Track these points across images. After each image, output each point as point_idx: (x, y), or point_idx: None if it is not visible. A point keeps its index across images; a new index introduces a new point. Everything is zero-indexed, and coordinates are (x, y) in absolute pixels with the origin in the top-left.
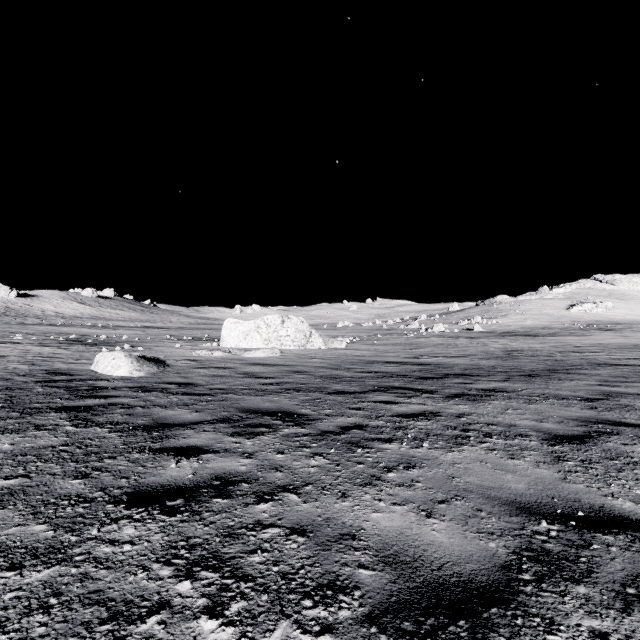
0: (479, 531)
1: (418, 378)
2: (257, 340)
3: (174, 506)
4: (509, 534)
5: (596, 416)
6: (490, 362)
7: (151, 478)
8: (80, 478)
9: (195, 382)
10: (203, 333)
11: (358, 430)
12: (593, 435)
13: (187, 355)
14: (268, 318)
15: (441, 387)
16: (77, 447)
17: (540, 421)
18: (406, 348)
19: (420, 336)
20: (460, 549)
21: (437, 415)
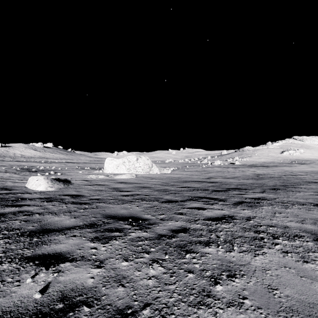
0: None
1: (213, 191)
2: (123, 169)
3: None
4: None
5: None
6: (249, 181)
7: None
8: None
9: (82, 194)
10: (96, 165)
11: (184, 233)
12: None
13: (84, 177)
14: (129, 157)
15: (228, 197)
16: None
17: (301, 223)
18: (202, 173)
19: (208, 167)
20: None
21: (233, 218)
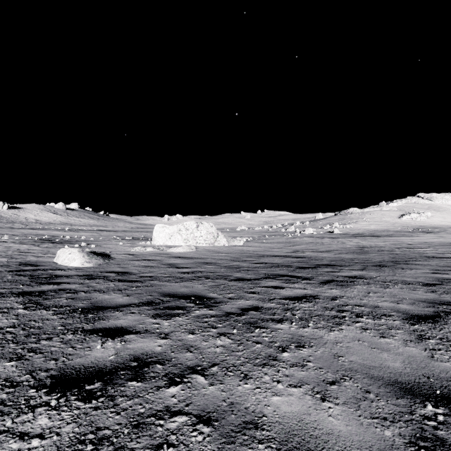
0: (372, 416)
1: (297, 268)
2: (179, 239)
3: (91, 390)
4: (401, 419)
5: (438, 298)
6: (348, 255)
7: (77, 360)
8: (14, 360)
9: (130, 271)
10: (140, 234)
11: (255, 311)
12: (442, 315)
13: (127, 250)
14: (187, 223)
15: (315, 275)
16: (21, 329)
17: (397, 303)
18: (286, 245)
19: (296, 237)
20: (359, 439)
21: (316, 298)
